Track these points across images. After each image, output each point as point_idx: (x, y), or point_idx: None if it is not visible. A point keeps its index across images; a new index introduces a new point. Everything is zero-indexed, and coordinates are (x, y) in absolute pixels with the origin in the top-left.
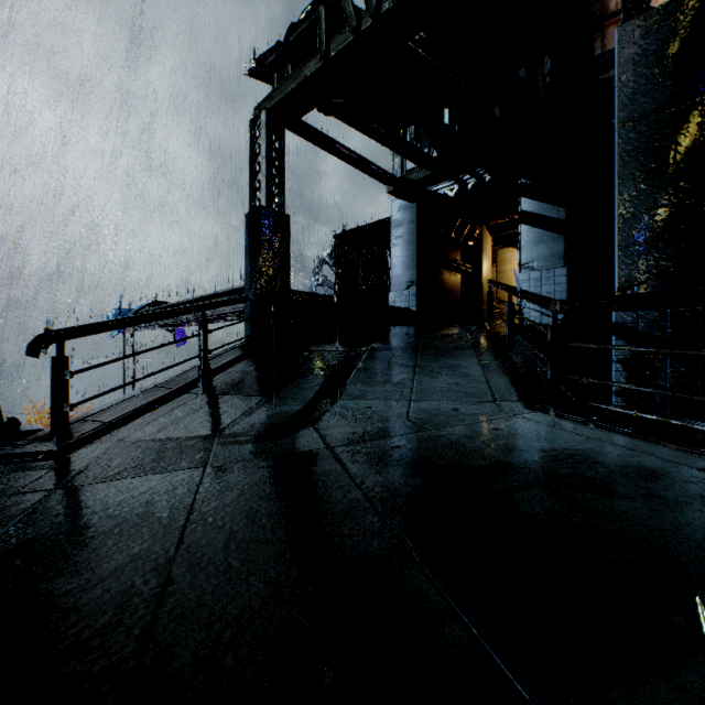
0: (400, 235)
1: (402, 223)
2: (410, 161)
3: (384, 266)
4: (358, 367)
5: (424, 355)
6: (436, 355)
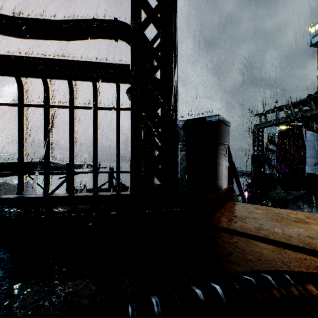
0: (310, 145)
1: (311, 140)
2: (314, 123)
3: (305, 145)
4: (288, 206)
5: (310, 206)
6: (314, 206)
